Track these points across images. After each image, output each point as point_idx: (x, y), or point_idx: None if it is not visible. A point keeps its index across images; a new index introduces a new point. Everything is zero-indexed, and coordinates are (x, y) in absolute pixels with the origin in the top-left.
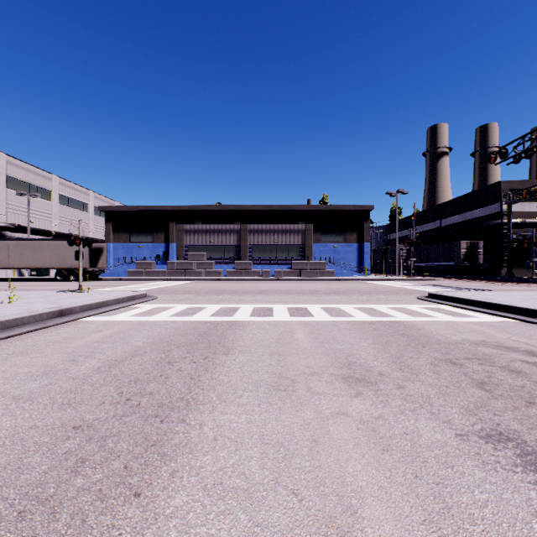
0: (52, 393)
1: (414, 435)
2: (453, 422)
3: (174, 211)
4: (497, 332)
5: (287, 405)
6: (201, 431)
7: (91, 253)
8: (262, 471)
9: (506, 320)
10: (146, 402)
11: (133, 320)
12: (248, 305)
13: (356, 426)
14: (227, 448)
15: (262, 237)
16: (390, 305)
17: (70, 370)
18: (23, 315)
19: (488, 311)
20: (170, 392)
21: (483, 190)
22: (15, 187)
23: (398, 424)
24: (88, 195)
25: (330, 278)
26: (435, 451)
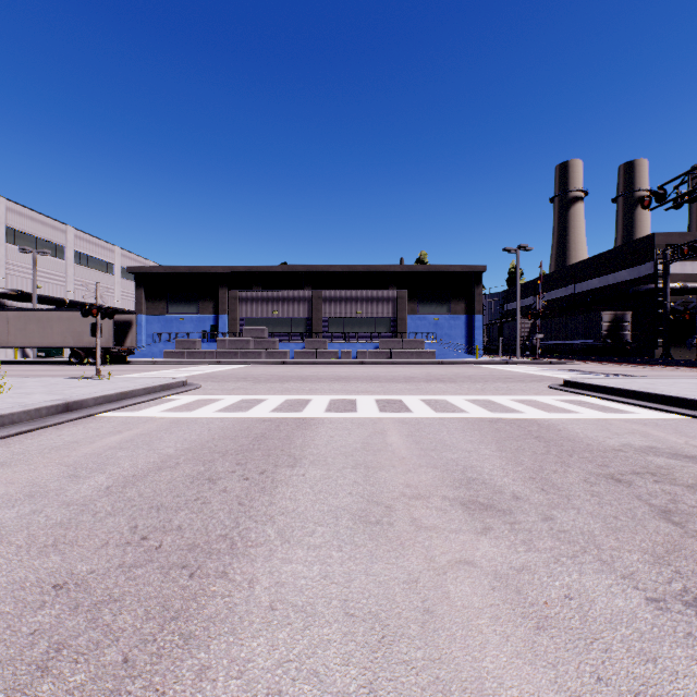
0: (33, 527)
1: (582, 599)
2: (638, 577)
3: (225, 273)
4: (669, 434)
5: (382, 548)
6: (251, 593)
7: (117, 328)
8: (346, 669)
9: (676, 417)
10: (170, 542)
11: (166, 418)
12: (323, 397)
13: (489, 584)
14: (291, 624)
15: (340, 307)
16: (514, 397)
17: (67, 491)
18: (13, 411)
19: (650, 405)
20: (208, 526)
21: (631, 246)
22: (17, 242)
23: (554, 580)
24: (113, 253)
25: (430, 361)
26: (621, 630)
